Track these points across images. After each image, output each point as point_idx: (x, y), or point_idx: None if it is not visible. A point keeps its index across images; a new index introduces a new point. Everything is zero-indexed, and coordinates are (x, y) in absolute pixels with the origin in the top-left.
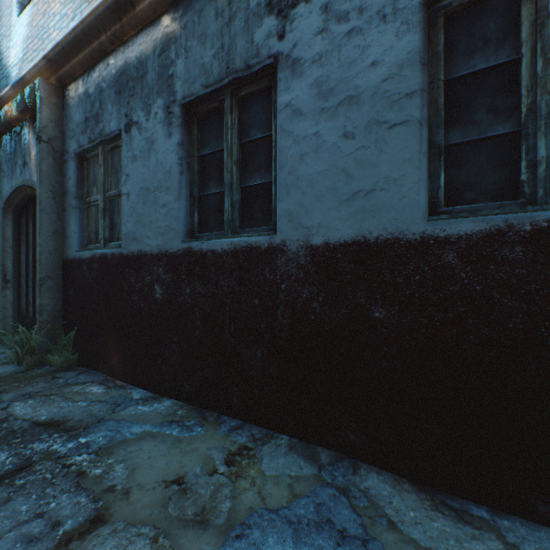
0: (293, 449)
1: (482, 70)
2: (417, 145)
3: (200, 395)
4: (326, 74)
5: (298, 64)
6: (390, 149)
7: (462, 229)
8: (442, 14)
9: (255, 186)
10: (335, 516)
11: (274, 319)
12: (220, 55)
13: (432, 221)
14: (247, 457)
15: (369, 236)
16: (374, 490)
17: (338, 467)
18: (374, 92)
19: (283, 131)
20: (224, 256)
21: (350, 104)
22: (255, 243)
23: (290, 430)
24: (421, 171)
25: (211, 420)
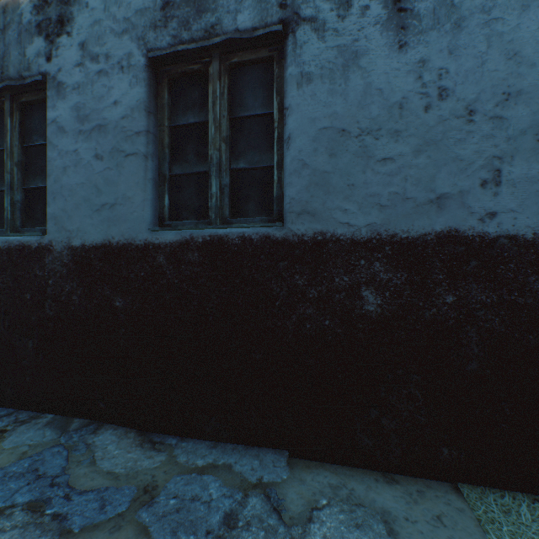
0: (49, 424)
1: (191, 124)
2: (143, 173)
3: None
4: (83, 102)
5: (63, 87)
6: (126, 173)
7: (168, 239)
8: (166, 76)
9: (37, 188)
10: (45, 466)
11: (43, 311)
12: None
13: (156, 231)
14: None
15: (113, 241)
16: (100, 442)
17: (81, 431)
18: (116, 125)
19: (50, 143)
20: None
21: (100, 131)
22: (27, 242)
23: (56, 409)
24: (147, 193)
25: None
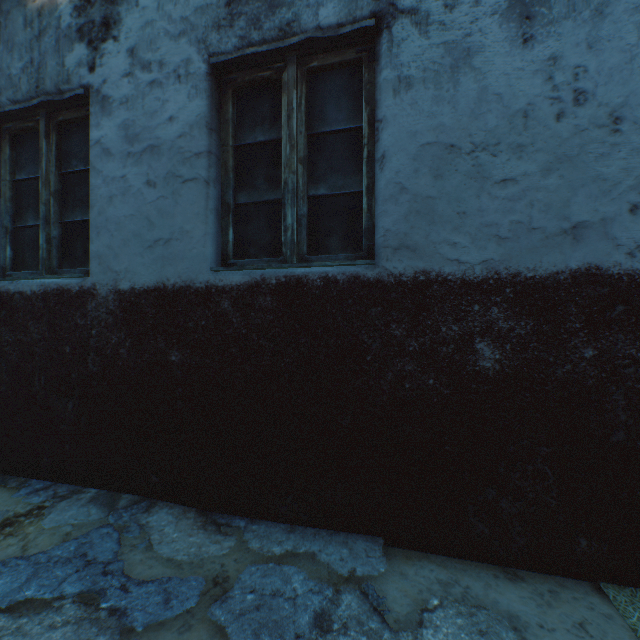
0: (94, 500)
1: (260, 143)
2: (204, 202)
3: (7, 461)
4: (132, 118)
5: (108, 102)
6: (184, 202)
7: (234, 281)
8: (231, 86)
9: (77, 222)
10: (93, 550)
11: (85, 367)
12: (30, 70)
13: (219, 271)
14: (36, 516)
15: (168, 283)
16: (154, 522)
17: (131, 509)
18: (172, 146)
19: (94, 168)
20: (34, 299)
21: (153, 153)
22: (67, 286)
23: (100, 483)
24: (209, 226)
25: (12, 486)
